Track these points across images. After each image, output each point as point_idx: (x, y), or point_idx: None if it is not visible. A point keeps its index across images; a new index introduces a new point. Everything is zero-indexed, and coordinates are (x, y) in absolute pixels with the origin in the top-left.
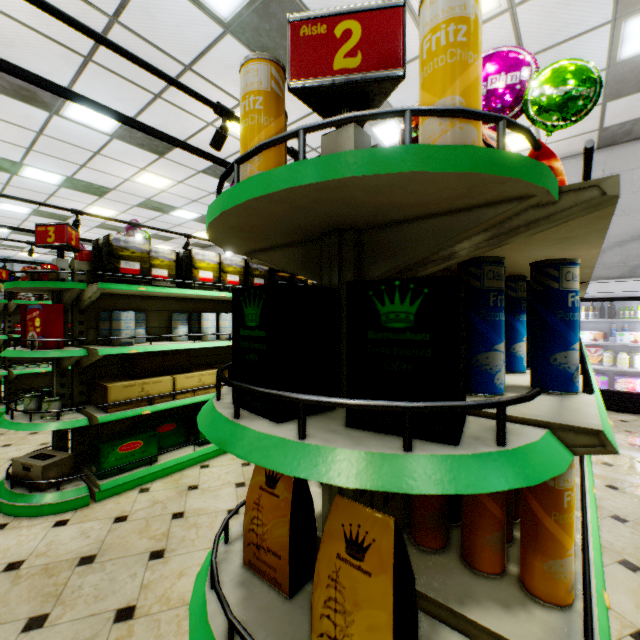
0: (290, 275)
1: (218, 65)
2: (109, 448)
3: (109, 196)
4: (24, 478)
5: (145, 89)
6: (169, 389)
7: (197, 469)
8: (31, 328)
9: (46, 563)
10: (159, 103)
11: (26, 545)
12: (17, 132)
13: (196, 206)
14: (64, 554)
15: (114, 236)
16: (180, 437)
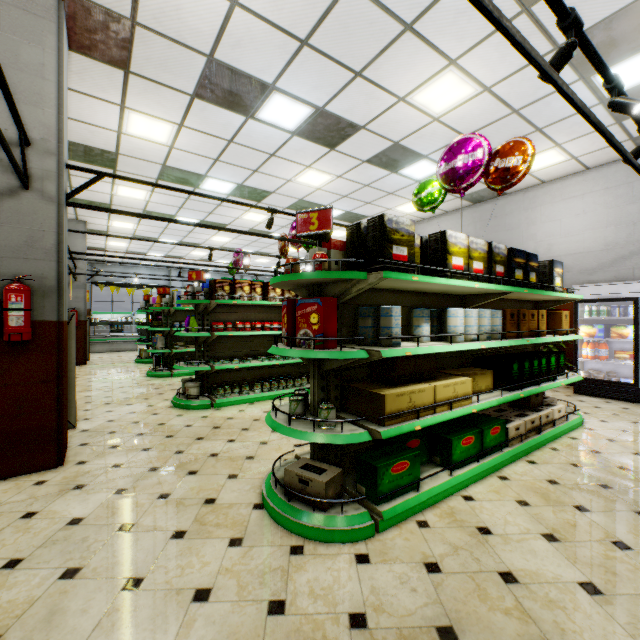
0: (524, 261)
1: (446, 14)
2: (383, 468)
3: (266, 200)
4: (300, 491)
5: (348, 68)
6: (430, 400)
7: (462, 501)
8: (302, 325)
9: (395, 626)
10: (355, 83)
11: (347, 587)
12: (212, 143)
13: (343, 202)
14: (406, 615)
15: (387, 216)
16: (422, 455)
